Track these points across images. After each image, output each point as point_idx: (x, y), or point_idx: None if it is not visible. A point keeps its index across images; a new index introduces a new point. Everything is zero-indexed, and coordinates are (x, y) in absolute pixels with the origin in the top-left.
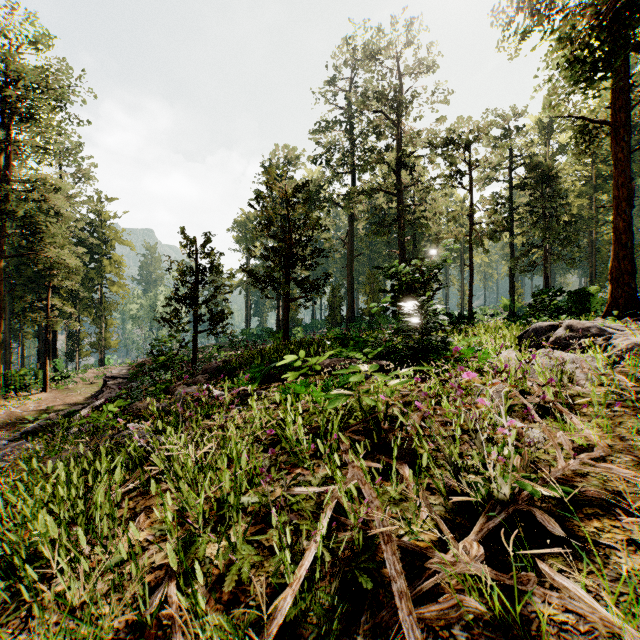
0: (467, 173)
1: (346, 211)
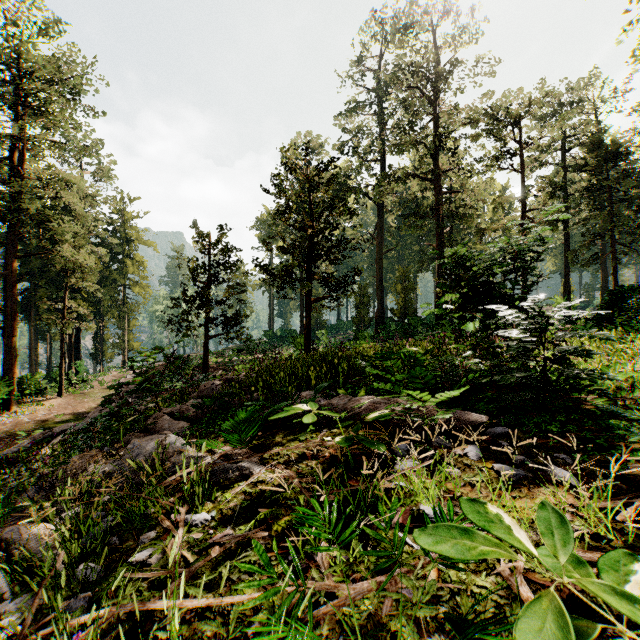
0: (519, 151)
1: (376, 200)
